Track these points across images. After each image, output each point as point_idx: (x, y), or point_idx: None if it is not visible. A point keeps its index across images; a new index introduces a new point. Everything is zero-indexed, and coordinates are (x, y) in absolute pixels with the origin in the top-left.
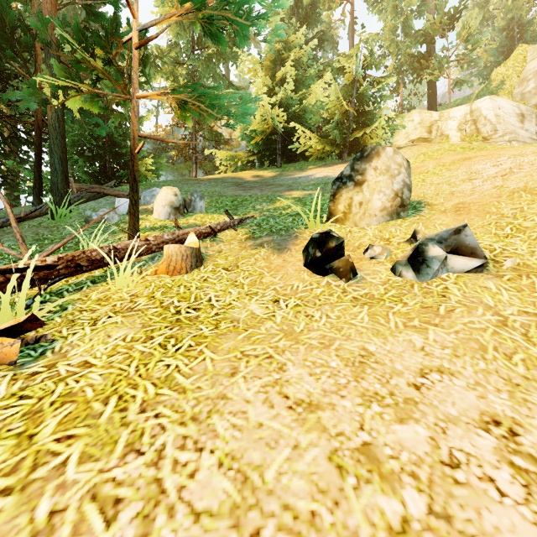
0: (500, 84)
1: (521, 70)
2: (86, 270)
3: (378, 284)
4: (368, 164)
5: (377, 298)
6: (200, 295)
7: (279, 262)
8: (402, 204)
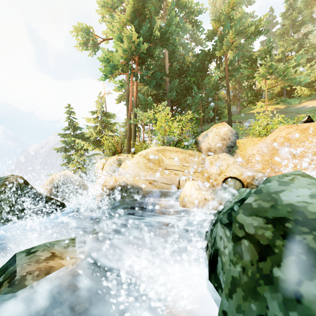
0: None
1: None
2: None
3: None
4: None
5: None
6: None
7: None
8: None
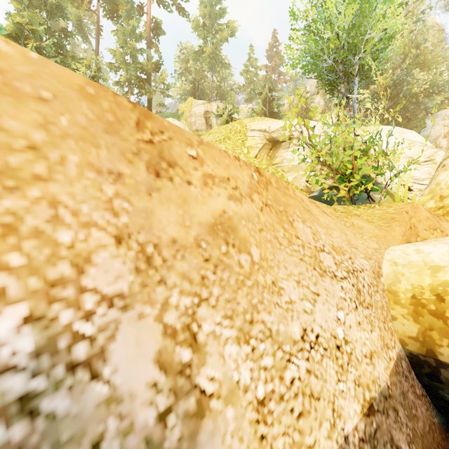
0: (182, 113)
1: (190, 110)
2: None
3: None
4: None
5: None
6: None
7: None
8: None
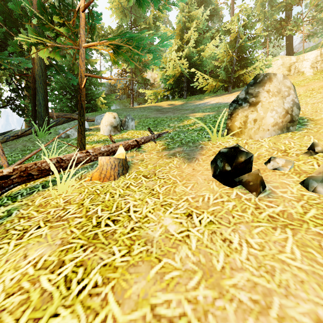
0: None
1: None
2: (36, 178)
3: (292, 199)
4: (261, 88)
5: (297, 218)
6: (120, 204)
7: (189, 170)
8: (291, 120)
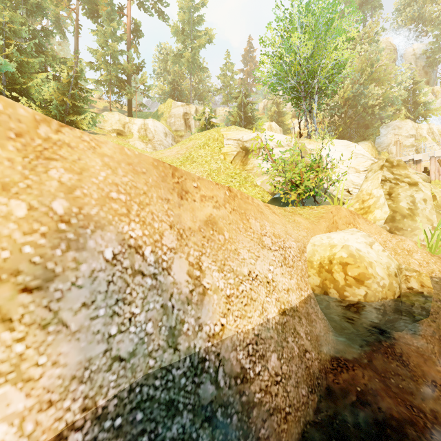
0: (162, 114)
1: (170, 111)
2: None
3: None
4: None
5: None
6: None
7: None
8: None
